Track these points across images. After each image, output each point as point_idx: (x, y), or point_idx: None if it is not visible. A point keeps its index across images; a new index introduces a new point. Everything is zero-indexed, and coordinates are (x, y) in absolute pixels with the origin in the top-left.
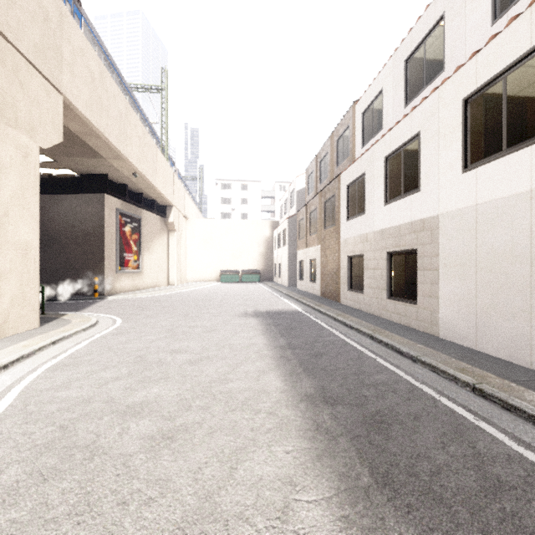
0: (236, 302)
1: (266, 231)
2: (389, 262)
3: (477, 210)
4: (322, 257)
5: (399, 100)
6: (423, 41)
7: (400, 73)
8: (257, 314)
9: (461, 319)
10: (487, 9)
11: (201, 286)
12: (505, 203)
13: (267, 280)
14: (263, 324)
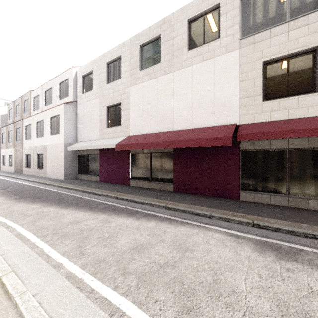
0: None
1: None
2: (38, 157)
3: (52, 145)
4: (15, 154)
5: (44, 103)
6: (49, 90)
7: (44, 94)
8: None
9: (50, 172)
10: (58, 96)
11: None
12: (55, 145)
13: None
14: None
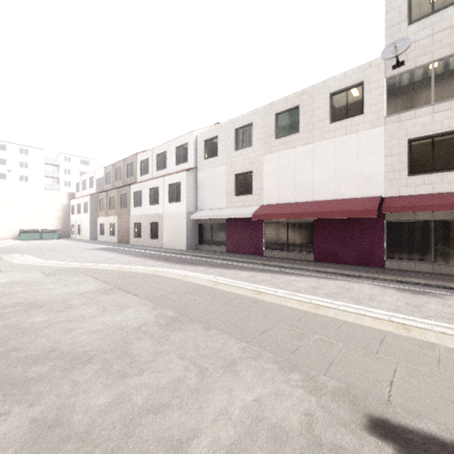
0: (69, 247)
1: (63, 199)
2: (151, 226)
3: (171, 214)
4: (119, 223)
5: (154, 168)
6: (161, 153)
7: (155, 158)
8: (93, 249)
9: (168, 242)
10: (175, 161)
11: (8, 243)
12: (175, 213)
13: (64, 237)
14: (102, 251)
